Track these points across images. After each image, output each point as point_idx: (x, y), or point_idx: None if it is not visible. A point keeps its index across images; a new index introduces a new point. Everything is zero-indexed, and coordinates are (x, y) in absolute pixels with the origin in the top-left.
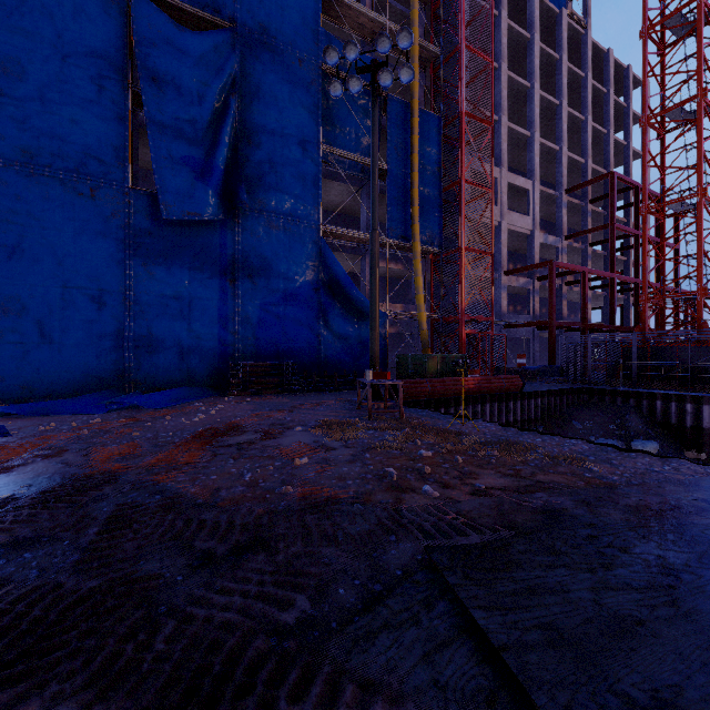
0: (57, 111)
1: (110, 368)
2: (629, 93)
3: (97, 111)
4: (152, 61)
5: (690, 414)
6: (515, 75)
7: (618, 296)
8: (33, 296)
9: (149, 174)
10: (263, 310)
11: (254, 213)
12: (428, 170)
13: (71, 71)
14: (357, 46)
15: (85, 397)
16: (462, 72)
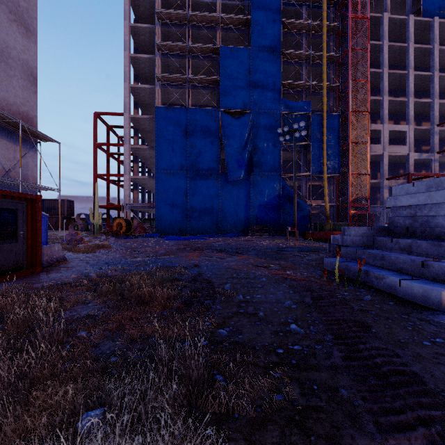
0: (203, 154)
1: (215, 227)
2: None
3: (212, 152)
4: (226, 132)
5: None
6: (395, 71)
7: None
8: (198, 207)
9: (221, 160)
10: (260, 207)
11: (257, 173)
12: (332, 140)
13: (206, 142)
14: (287, 127)
15: (211, 234)
16: (349, 93)
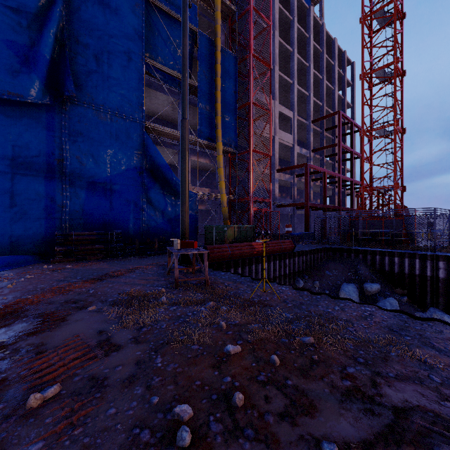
0: None
1: None
2: (345, 67)
3: None
4: None
5: (397, 264)
6: (283, 41)
7: None
8: None
9: None
10: (91, 187)
11: (82, 103)
12: (228, 92)
13: None
14: None
15: None
16: (251, 25)
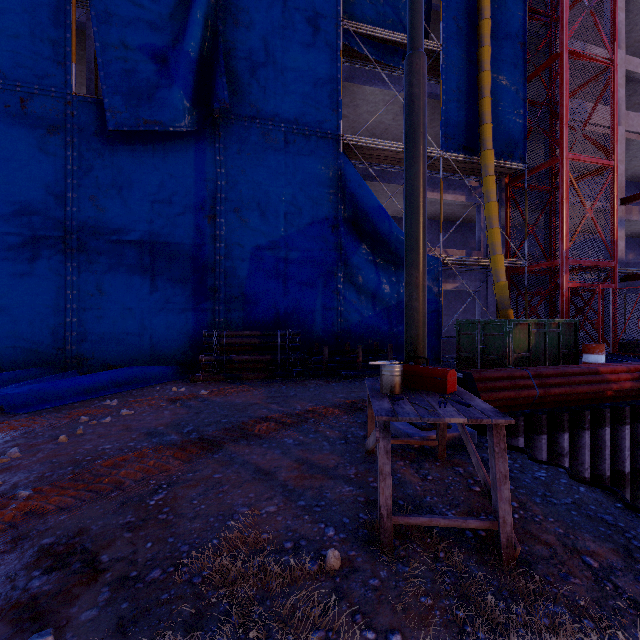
0: None
1: (46, 338)
2: None
3: None
4: None
5: None
6: None
7: None
8: None
9: None
10: (256, 257)
11: (243, 122)
12: (505, 47)
13: None
14: None
15: None
16: None
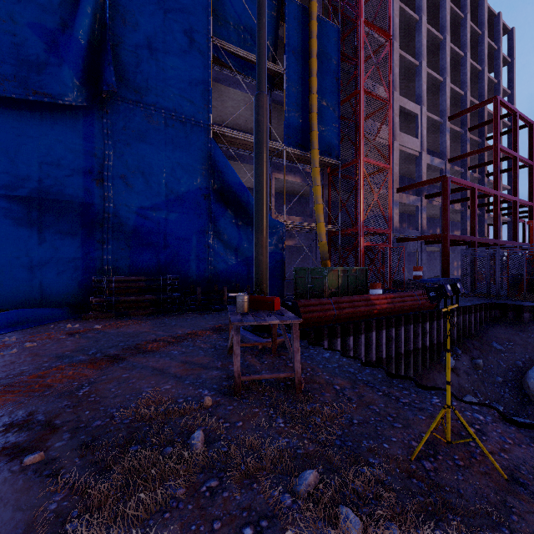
0: None
1: None
2: (500, 37)
3: None
4: None
5: None
6: (405, 7)
7: (490, 215)
8: None
9: None
10: (140, 216)
11: (129, 104)
12: (327, 79)
13: None
14: None
15: None
16: None
